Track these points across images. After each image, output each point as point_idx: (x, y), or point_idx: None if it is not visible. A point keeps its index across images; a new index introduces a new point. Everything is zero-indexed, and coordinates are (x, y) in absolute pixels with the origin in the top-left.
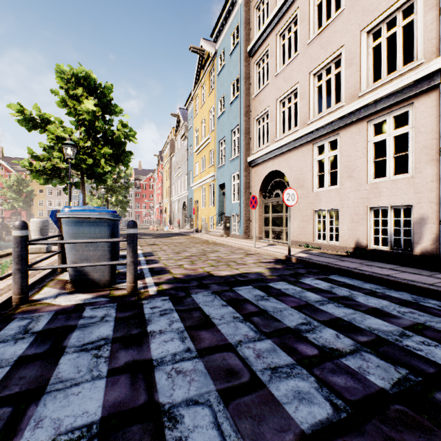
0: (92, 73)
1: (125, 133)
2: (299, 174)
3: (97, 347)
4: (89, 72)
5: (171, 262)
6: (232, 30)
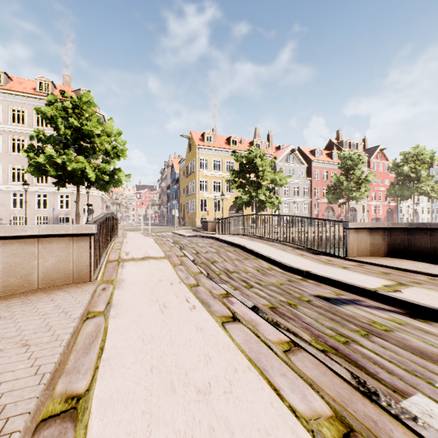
0: None
1: None
2: (2, 201)
3: None
4: None
5: None
6: None
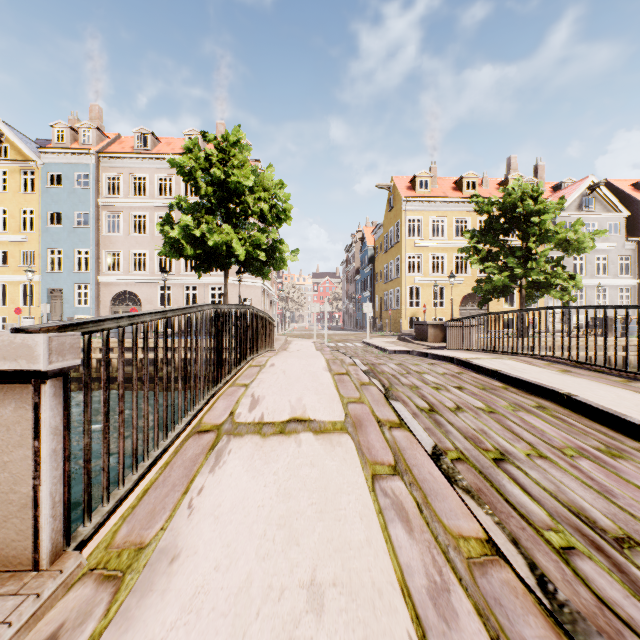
0: None
1: None
2: (149, 297)
3: None
4: None
5: None
6: (78, 171)
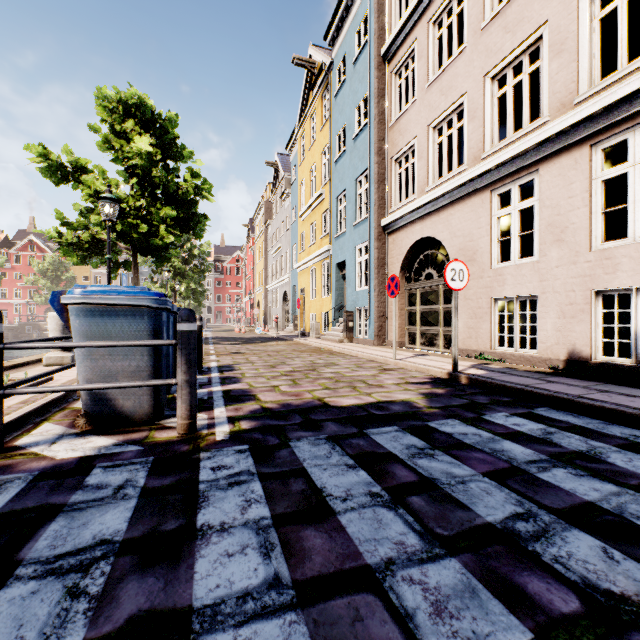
0: (148, 98)
1: (196, 186)
2: (466, 241)
3: (83, 566)
4: (144, 96)
5: (261, 381)
6: (357, 25)
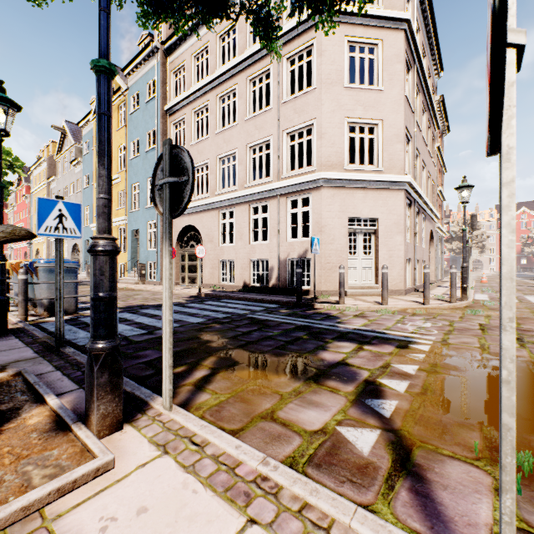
0: None
1: (8, 162)
2: (209, 232)
3: None
4: None
5: None
6: (148, 80)
